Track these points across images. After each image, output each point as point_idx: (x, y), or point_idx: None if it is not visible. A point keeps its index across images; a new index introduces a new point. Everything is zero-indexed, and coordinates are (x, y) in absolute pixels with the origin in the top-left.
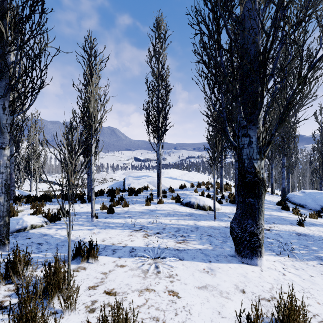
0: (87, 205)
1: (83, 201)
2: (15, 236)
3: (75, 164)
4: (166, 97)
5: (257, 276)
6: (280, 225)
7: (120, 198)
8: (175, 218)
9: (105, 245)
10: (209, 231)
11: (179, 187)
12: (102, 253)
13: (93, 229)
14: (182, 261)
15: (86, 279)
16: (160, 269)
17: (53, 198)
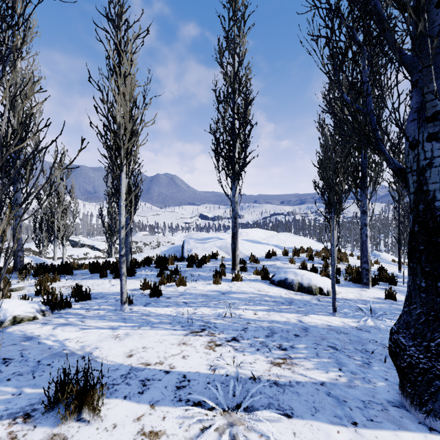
0: None
1: (116, 274)
2: None
3: (116, 221)
4: (246, 111)
5: None
6: None
7: (174, 270)
8: (264, 309)
9: (130, 366)
10: (329, 338)
11: (265, 256)
12: (118, 389)
13: (119, 327)
14: (291, 419)
15: None
16: None
17: (79, 269)
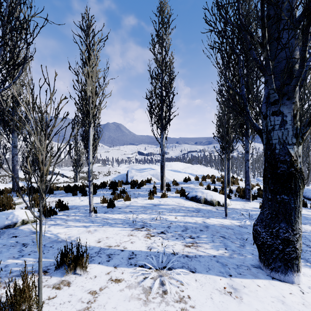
0: (87, 198)
1: (83, 193)
2: (1, 234)
3: (80, 157)
4: (170, 84)
5: (299, 302)
6: (303, 225)
7: (122, 190)
8: (181, 214)
9: (100, 247)
10: (221, 232)
11: (183, 181)
12: (94, 259)
13: (90, 226)
14: (195, 273)
15: (66, 304)
16: (166, 286)
17: (56, 190)
